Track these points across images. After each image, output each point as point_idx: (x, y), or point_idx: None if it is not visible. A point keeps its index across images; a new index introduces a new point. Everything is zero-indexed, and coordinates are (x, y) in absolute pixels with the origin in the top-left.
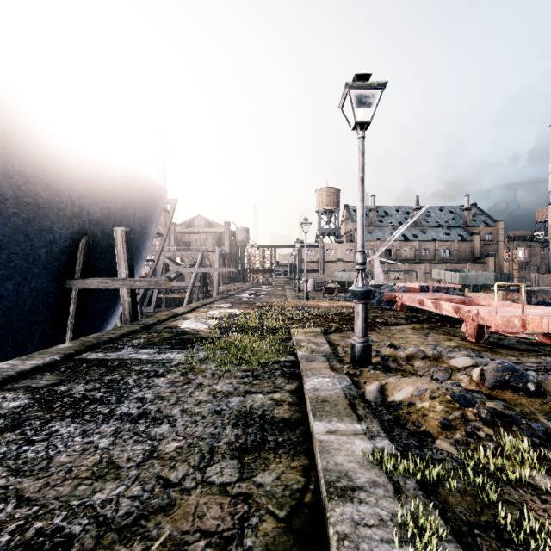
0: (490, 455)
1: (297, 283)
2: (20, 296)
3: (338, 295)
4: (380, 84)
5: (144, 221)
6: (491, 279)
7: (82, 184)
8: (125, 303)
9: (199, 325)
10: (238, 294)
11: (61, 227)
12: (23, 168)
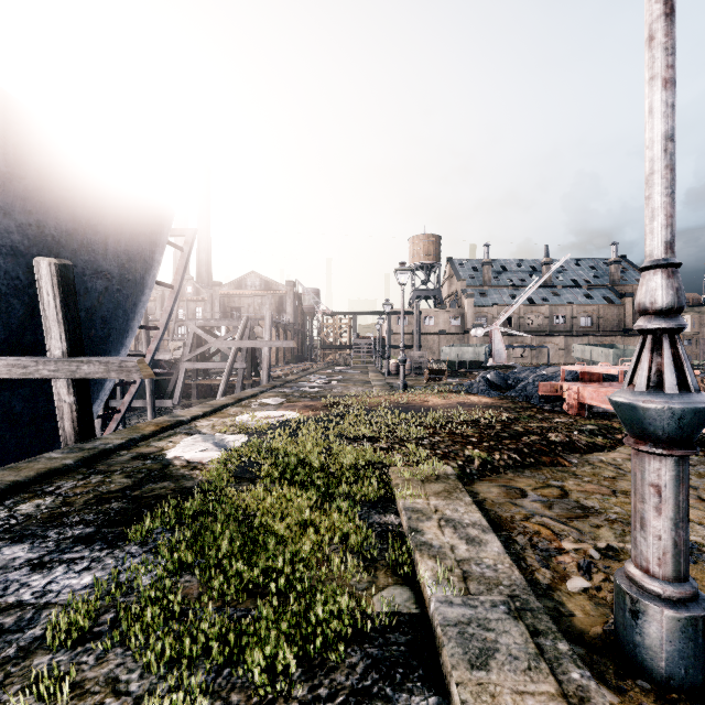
0: None
1: (386, 364)
2: None
3: (449, 382)
4: None
5: (128, 259)
6: None
7: None
8: (63, 406)
9: (202, 452)
10: (301, 379)
11: None
12: None
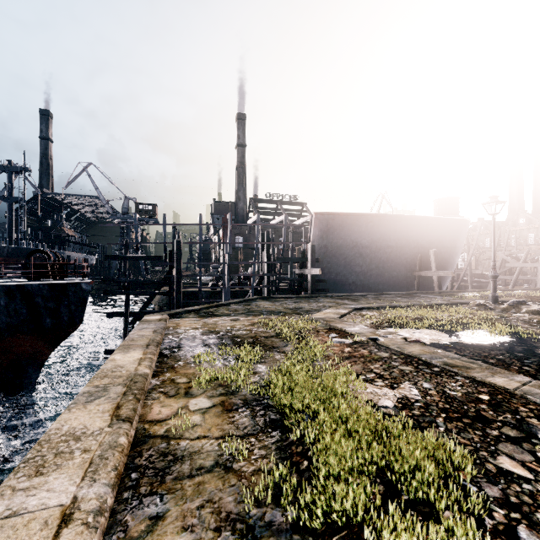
0: (458, 304)
1: None
2: (398, 277)
3: None
4: (494, 202)
5: (452, 241)
6: None
7: (417, 235)
8: (435, 282)
9: (465, 294)
10: None
11: (410, 252)
12: (398, 236)
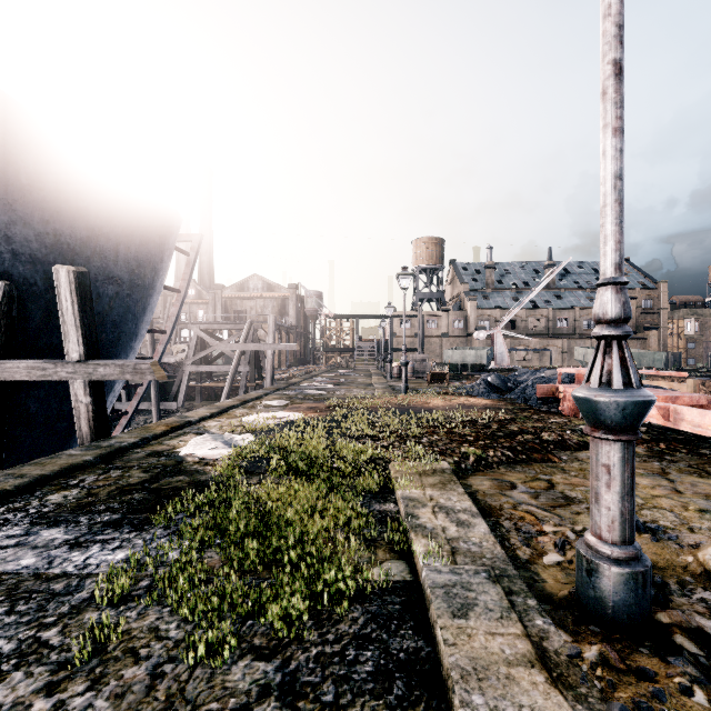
0: None
1: (389, 367)
2: None
3: (450, 385)
4: None
5: (137, 265)
6: (660, 360)
7: None
8: (80, 406)
9: (213, 450)
10: (304, 382)
11: None
12: None
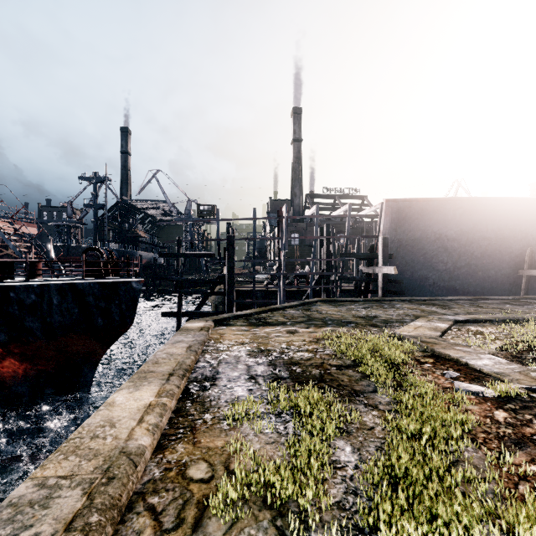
0: None
1: None
2: (496, 277)
3: None
4: None
5: None
6: None
7: (526, 222)
8: None
9: None
10: None
11: (515, 245)
12: (498, 225)
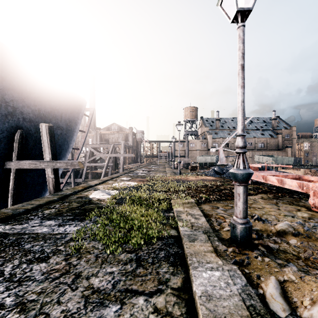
0: None
1: (173, 164)
2: None
3: (199, 171)
4: None
5: (69, 121)
6: (291, 161)
7: (14, 90)
8: (49, 179)
9: (103, 196)
10: (136, 170)
11: None
12: None
